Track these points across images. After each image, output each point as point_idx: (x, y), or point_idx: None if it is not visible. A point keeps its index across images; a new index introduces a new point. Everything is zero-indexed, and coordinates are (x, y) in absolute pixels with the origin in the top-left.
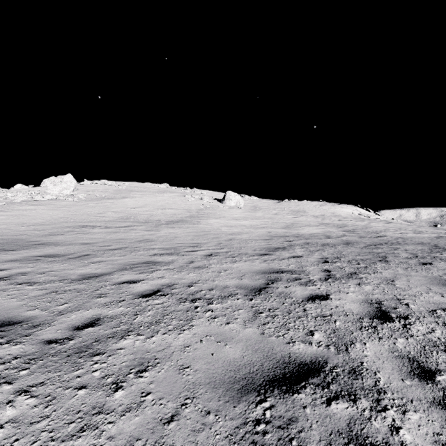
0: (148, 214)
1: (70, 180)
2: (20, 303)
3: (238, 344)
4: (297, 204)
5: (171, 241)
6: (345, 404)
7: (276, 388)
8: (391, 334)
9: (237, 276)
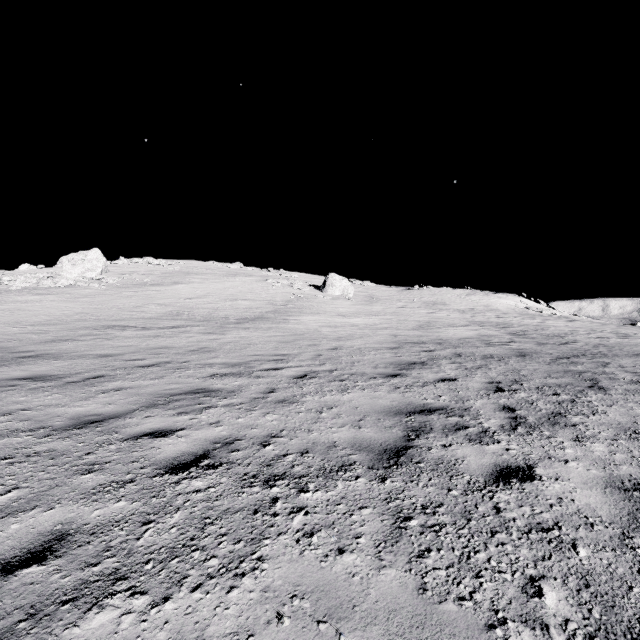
0: (211, 307)
1: (96, 258)
2: None
3: (370, 631)
4: (433, 293)
5: (241, 351)
6: None
7: None
8: None
9: (351, 420)
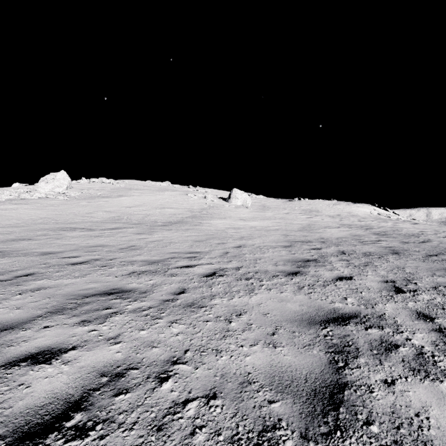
0: (144, 214)
1: (63, 178)
2: None
3: None
4: (309, 203)
5: (162, 249)
6: None
7: None
8: None
9: (263, 333)
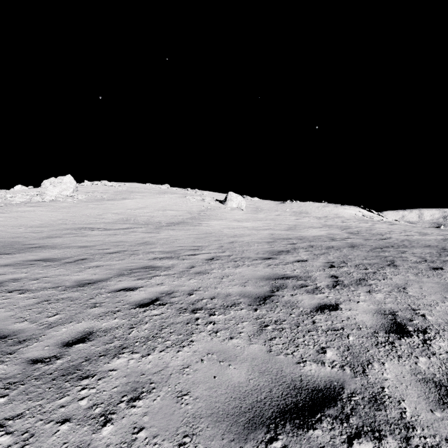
0: (149, 215)
1: (69, 181)
2: (8, 314)
3: (243, 364)
4: (300, 205)
5: (171, 244)
6: (370, 444)
7: (288, 422)
8: (411, 352)
9: (240, 282)
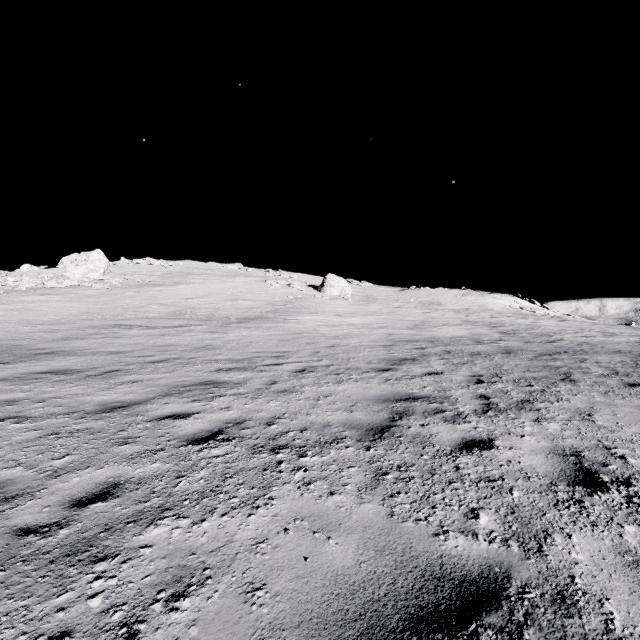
0: (212, 307)
1: (98, 259)
2: None
3: (350, 537)
4: (430, 293)
5: (244, 348)
6: None
7: (424, 638)
8: (610, 517)
9: (344, 406)
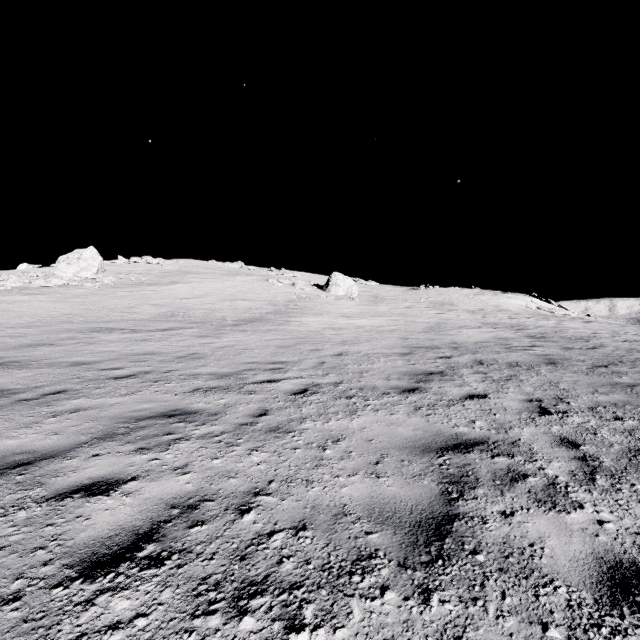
0: (208, 308)
1: (92, 257)
2: None
3: None
4: (440, 293)
5: (234, 358)
6: None
7: None
8: None
9: (364, 462)
